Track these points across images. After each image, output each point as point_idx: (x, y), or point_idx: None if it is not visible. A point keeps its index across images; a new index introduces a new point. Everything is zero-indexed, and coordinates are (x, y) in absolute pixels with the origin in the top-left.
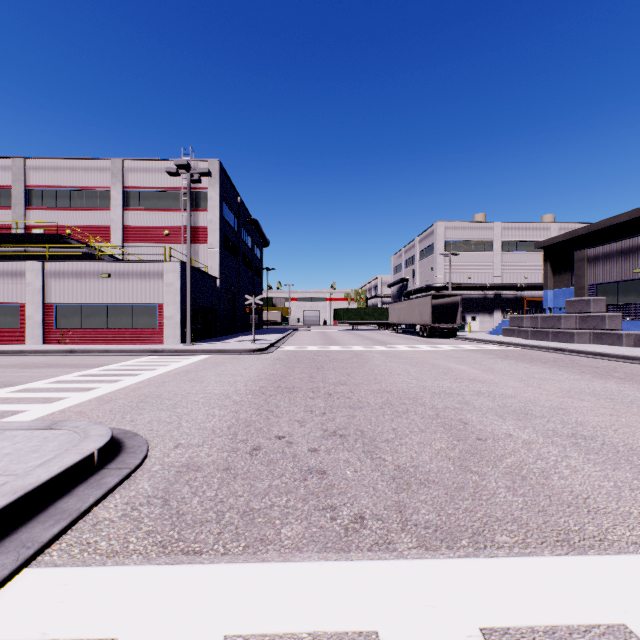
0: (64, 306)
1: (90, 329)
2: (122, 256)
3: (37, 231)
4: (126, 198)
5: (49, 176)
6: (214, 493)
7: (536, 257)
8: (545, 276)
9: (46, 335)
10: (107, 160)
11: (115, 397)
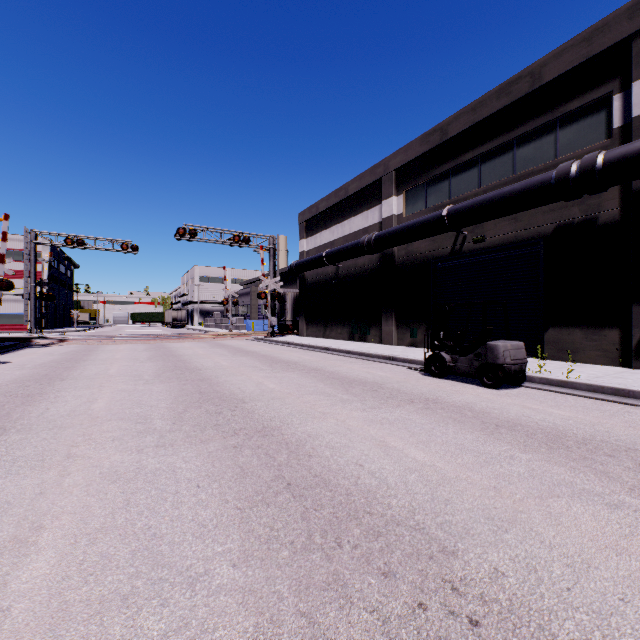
0: None
1: None
2: None
3: None
4: None
5: None
6: None
7: None
8: None
9: None
10: None
11: None
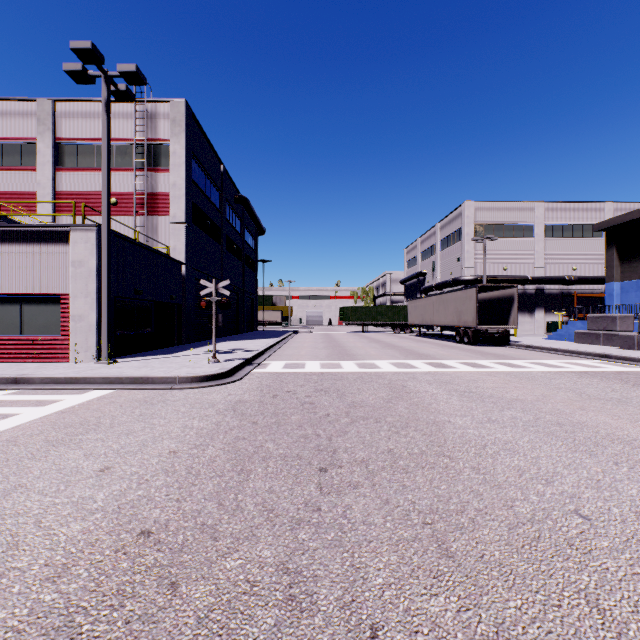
0: None
1: None
2: None
3: None
4: (59, 154)
5: None
6: None
7: (586, 244)
8: (609, 265)
9: None
10: (32, 101)
11: None
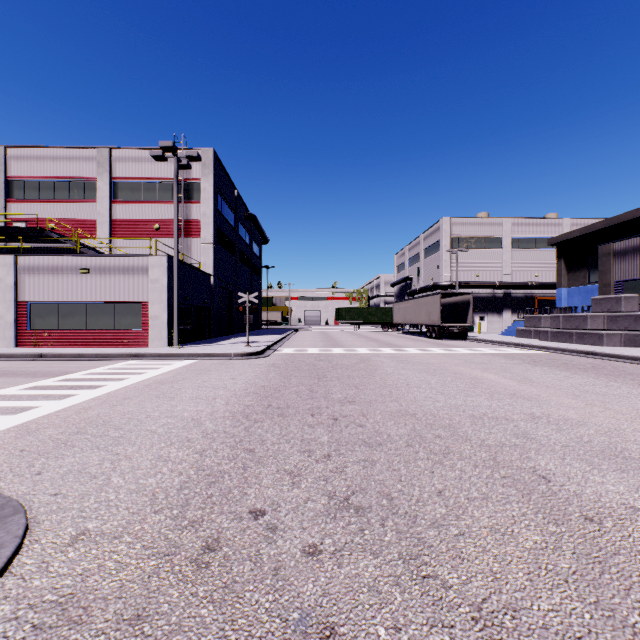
0: (39, 305)
1: (68, 330)
2: (108, 251)
3: (18, 225)
4: (114, 189)
5: (31, 166)
6: None
7: (547, 254)
8: (559, 274)
9: (19, 337)
10: (93, 149)
11: (46, 424)
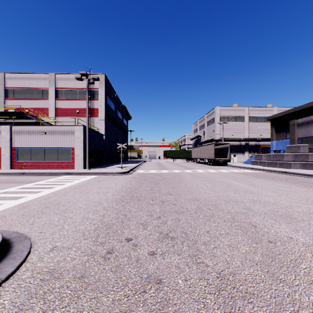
0: (22, 149)
1: (35, 161)
2: (54, 123)
3: (11, 110)
4: (57, 93)
5: (17, 82)
6: (62, 312)
7: (266, 124)
8: (271, 134)
9: (12, 164)
10: (47, 74)
11: (31, 204)
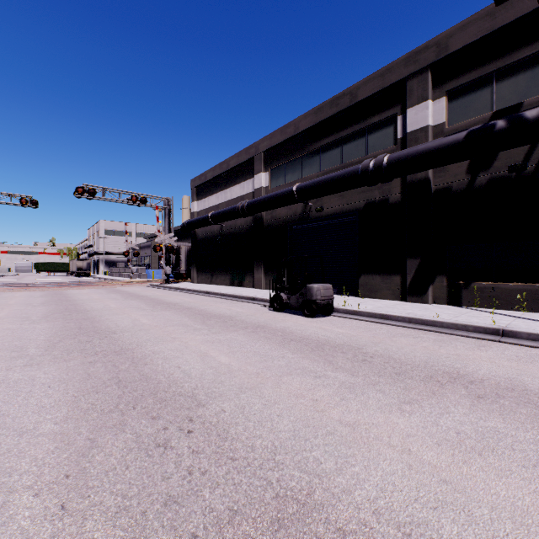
0: None
1: None
2: None
3: None
4: None
5: None
6: None
7: None
8: None
9: None
10: None
11: None
